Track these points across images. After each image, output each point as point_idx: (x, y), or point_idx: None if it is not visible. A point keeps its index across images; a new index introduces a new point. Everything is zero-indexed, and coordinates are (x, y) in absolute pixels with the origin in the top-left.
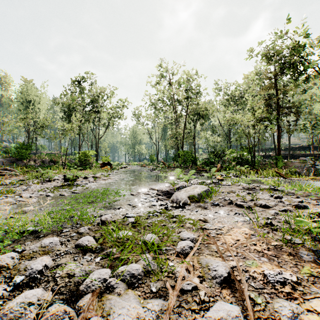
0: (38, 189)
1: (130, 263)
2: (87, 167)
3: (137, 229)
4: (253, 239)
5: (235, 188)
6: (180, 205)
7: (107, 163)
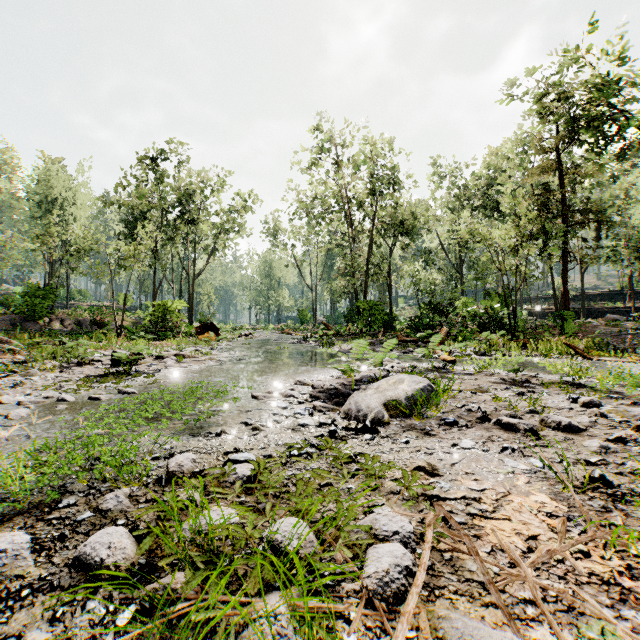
0: (48, 383)
1: (224, 630)
2: (168, 335)
3: (256, 498)
4: (573, 532)
5: (485, 382)
6: (366, 426)
7: (209, 326)
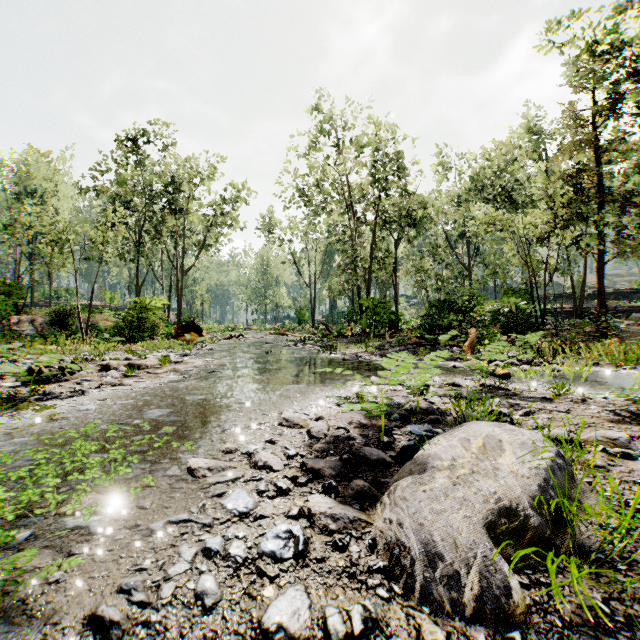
0: None
1: None
2: (145, 337)
3: None
4: None
5: (589, 417)
6: None
7: (191, 326)
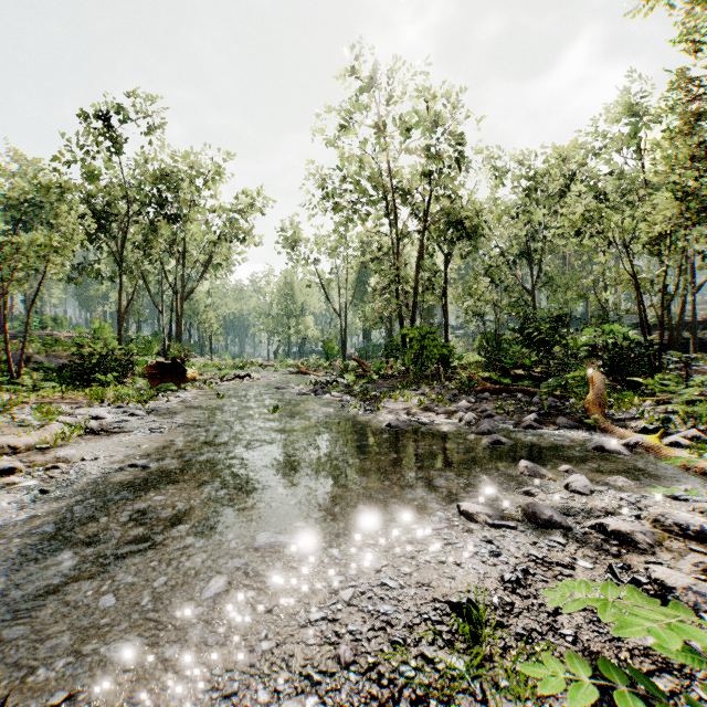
0: None
1: None
2: (113, 378)
3: None
4: None
5: None
6: None
7: (170, 364)
